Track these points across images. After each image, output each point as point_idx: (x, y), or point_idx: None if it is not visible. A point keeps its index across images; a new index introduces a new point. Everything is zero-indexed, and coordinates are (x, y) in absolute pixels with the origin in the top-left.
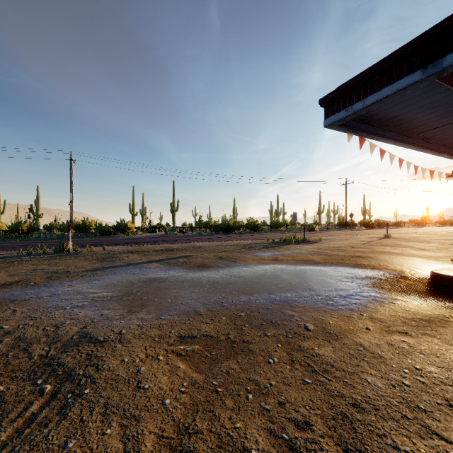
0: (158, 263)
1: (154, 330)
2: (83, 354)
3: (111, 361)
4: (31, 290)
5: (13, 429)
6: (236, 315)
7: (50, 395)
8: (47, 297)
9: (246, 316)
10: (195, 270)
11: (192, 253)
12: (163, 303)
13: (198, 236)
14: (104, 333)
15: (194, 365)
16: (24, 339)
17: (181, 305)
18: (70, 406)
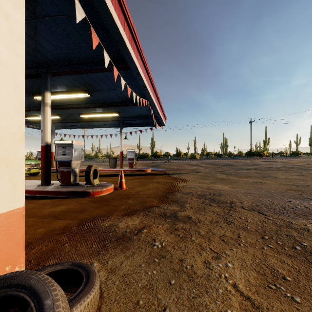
0: None
1: None
2: None
3: None
4: None
5: None
6: None
7: None
8: None
9: None
10: None
11: None
12: None
13: None
14: None
15: None
16: None
17: None
18: None
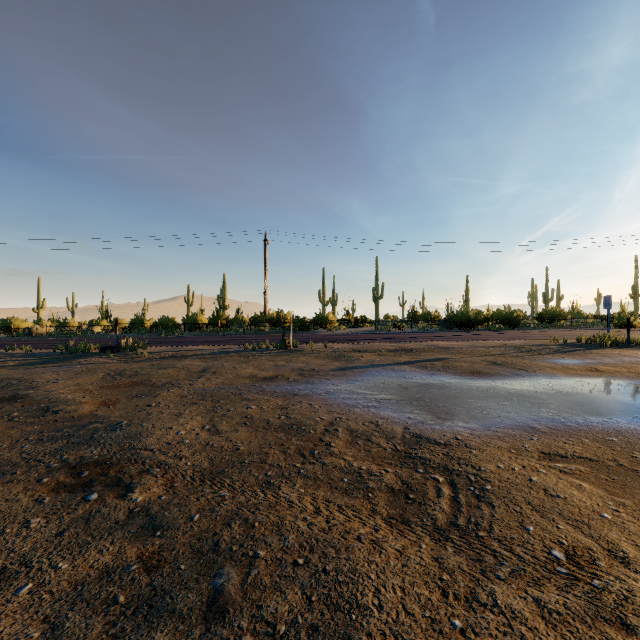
0: (410, 366)
1: (497, 441)
2: (439, 453)
3: (484, 464)
4: (299, 386)
5: (446, 504)
6: (603, 439)
7: (448, 484)
8: (325, 394)
9: (622, 441)
10: (471, 378)
11: (443, 356)
12: (472, 413)
13: (426, 333)
14: (438, 436)
15: (598, 486)
16: (355, 431)
17: (501, 418)
18: (485, 497)
